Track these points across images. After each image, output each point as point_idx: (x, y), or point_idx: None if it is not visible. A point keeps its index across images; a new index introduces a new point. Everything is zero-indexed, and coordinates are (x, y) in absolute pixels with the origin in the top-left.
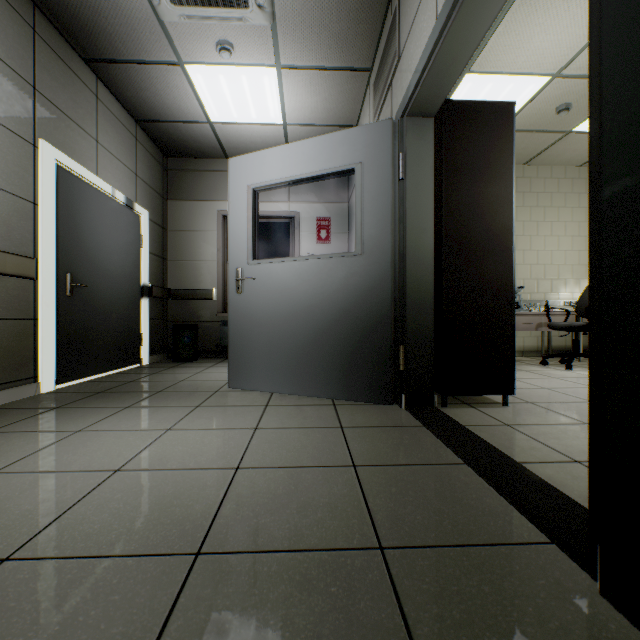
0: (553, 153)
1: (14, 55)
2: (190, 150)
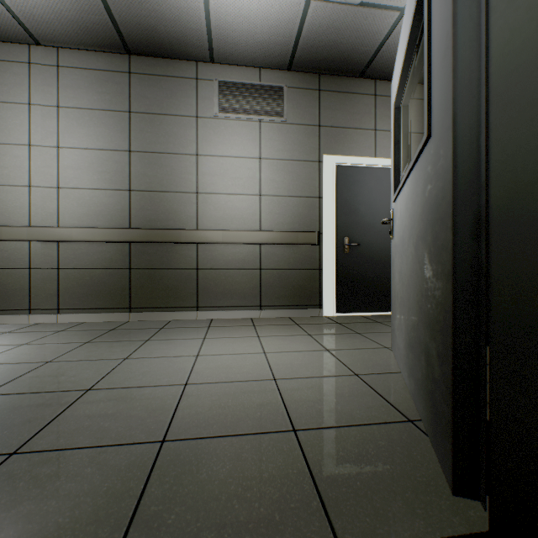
0: None
1: (306, 116)
2: None
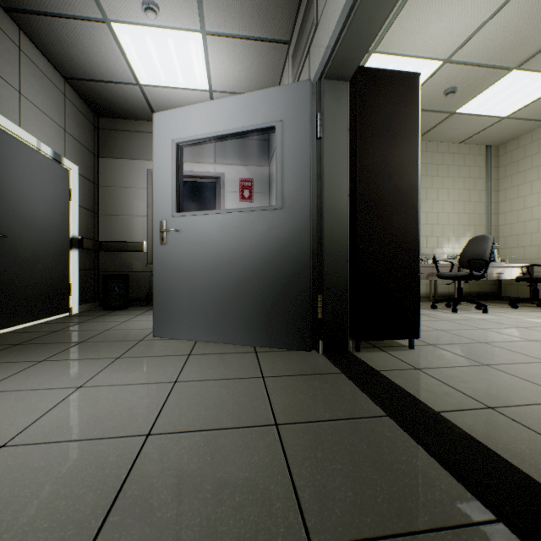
0: (439, 131)
1: None
2: (121, 111)
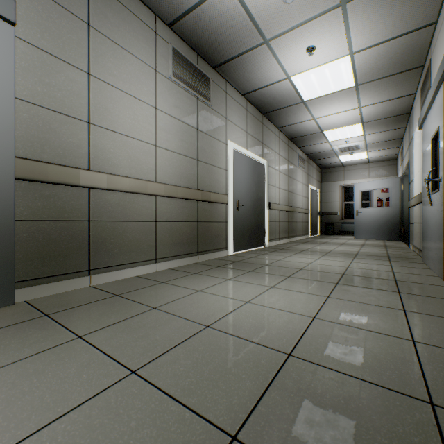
0: None
1: (306, 170)
2: (330, 167)
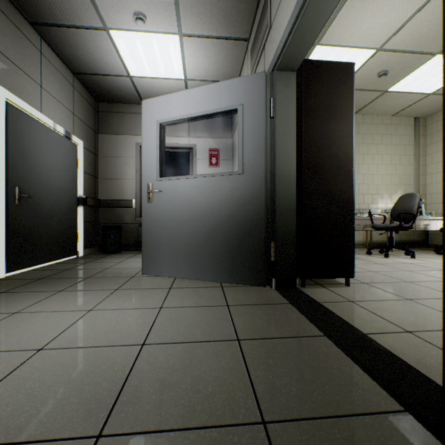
0: (374, 106)
1: None
2: (115, 97)
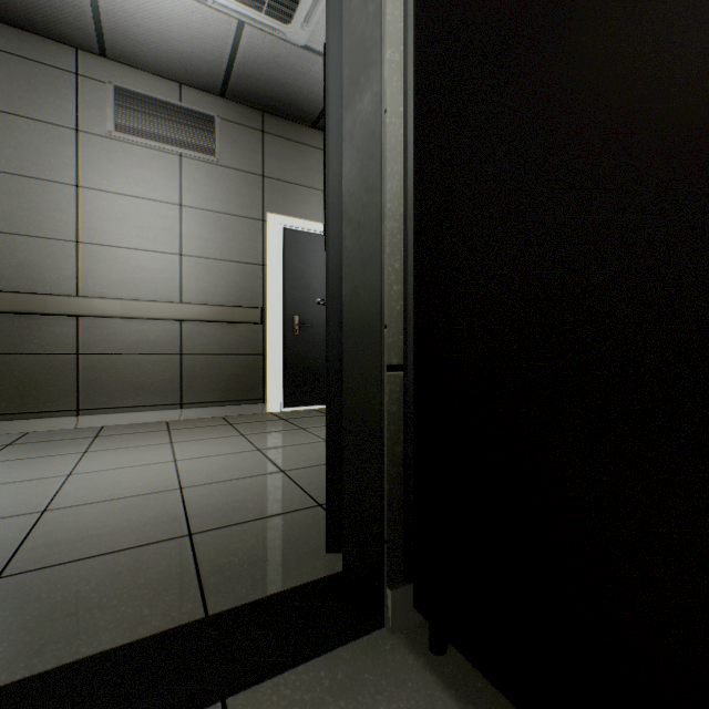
0: None
1: (246, 161)
2: None
